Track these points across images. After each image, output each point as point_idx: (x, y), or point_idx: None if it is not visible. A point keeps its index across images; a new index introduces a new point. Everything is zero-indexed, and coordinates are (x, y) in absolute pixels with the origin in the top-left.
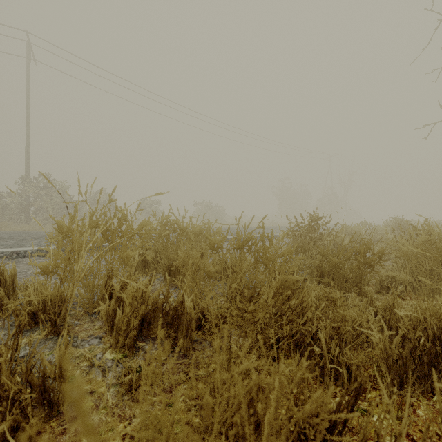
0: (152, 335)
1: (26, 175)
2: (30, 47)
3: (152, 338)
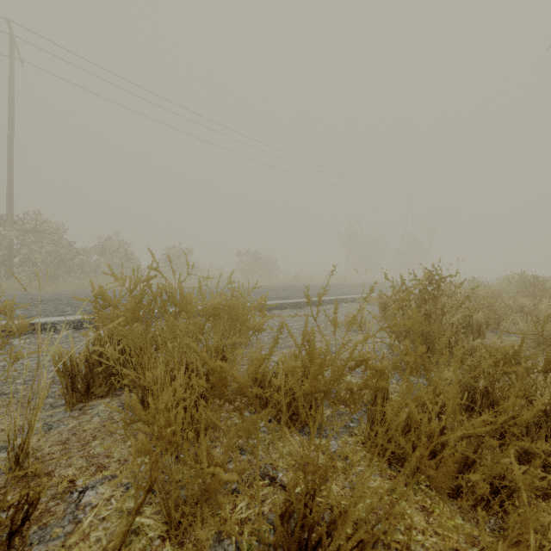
0: None
1: (8, 214)
2: (14, 42)
3: None
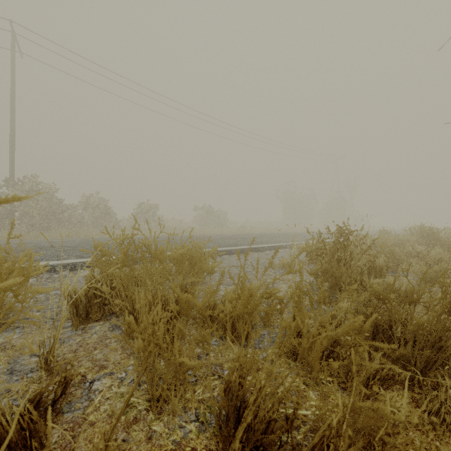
0: None
1: (10, 177)
2: (15, 38)
3: None
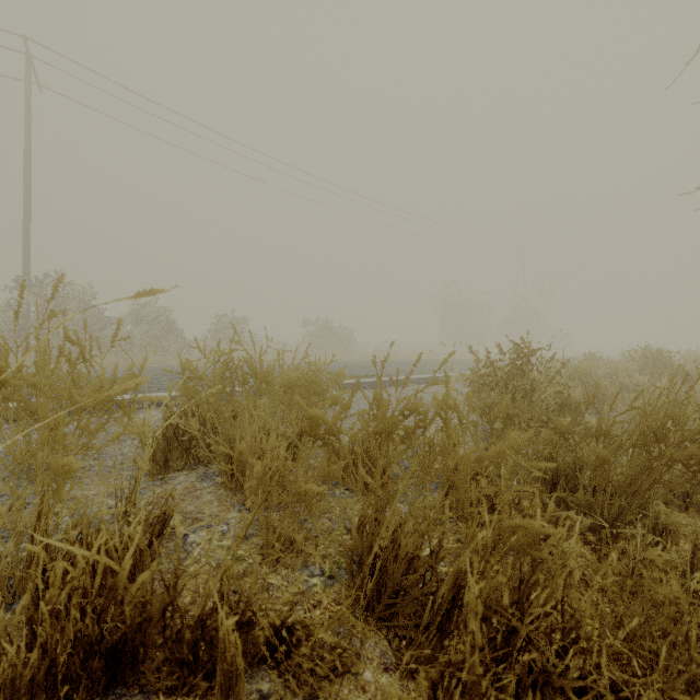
0: (145, 685)
1: (24, 274)
2: (31, 64)
3: (146, 692)
